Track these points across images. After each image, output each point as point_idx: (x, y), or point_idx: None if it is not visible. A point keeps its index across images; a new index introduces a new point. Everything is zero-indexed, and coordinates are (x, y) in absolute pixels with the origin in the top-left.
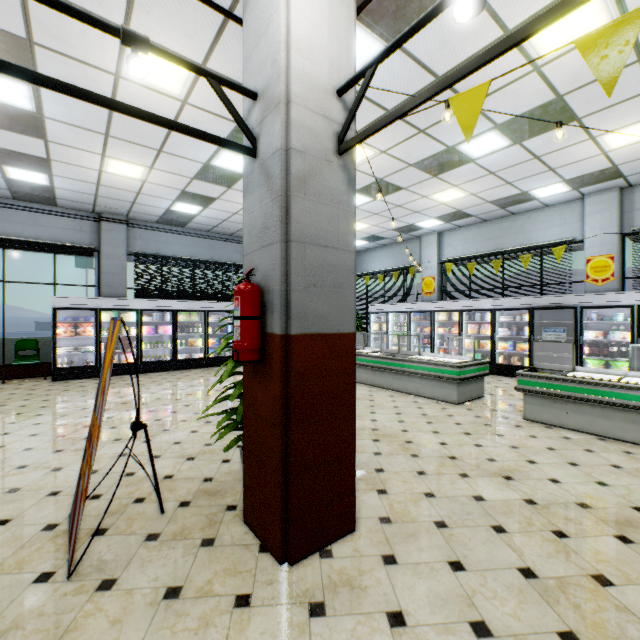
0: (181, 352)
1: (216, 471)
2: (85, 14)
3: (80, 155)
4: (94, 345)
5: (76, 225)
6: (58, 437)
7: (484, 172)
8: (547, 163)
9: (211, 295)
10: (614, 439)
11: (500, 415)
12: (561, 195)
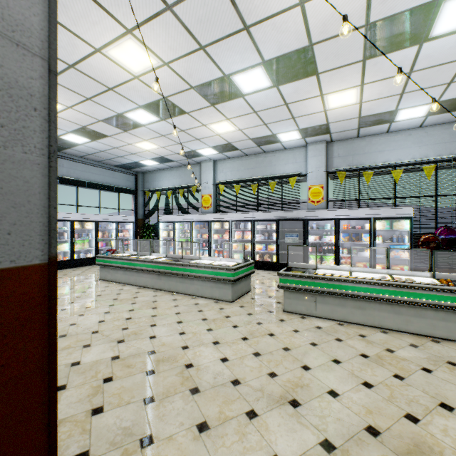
0: None
1: None
2: None
3: None
4: None
5: None
6: None
7: (250, 110)
8: (292, 111)
9: None
10: (348, 322)
11: (266, 309)
12: (295, 141)
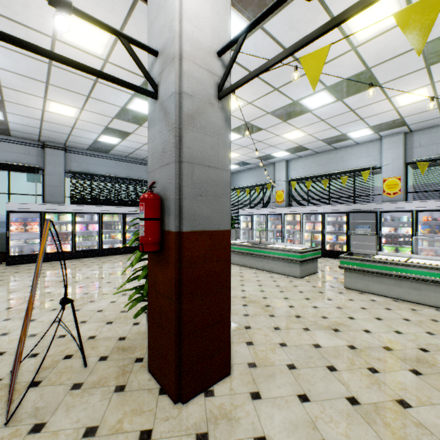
0: (105, 243)
1: (128, 332)
2: None
3: (27, 98)
4: (39, 238)
5: (25, 150)
6: (7, 308)
7: (317, 119)
8: (359, 114)
9: (128, 202)
10: (404, 300)
11: (329, 285)
12: (367, 136)
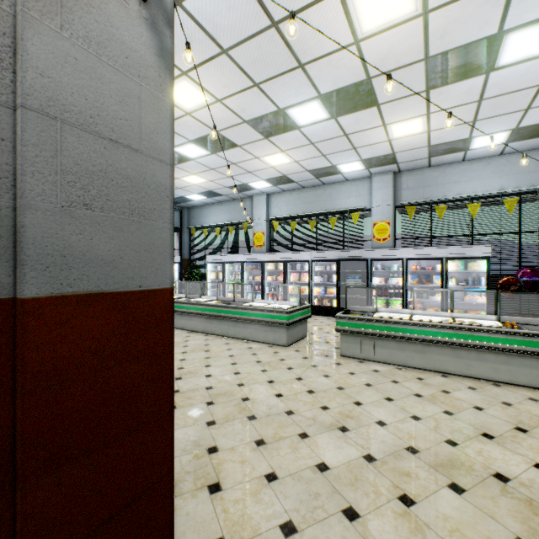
0: None
1: None
2: None
3: None
4: None
5: None
6: None
7: (306, 141)
8: (352, 142)
9: None
10: (407, 367)
11: (323, 354)
12: (358, 172)
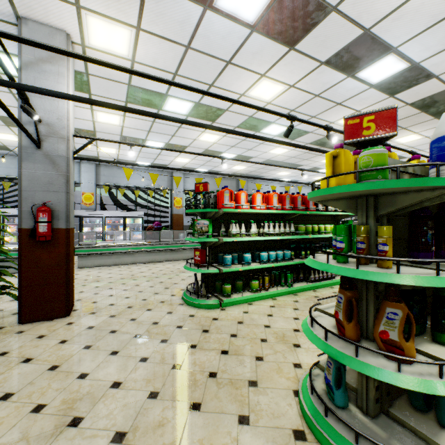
0: None
1: None
2: None
3: None
4: None
5: None
6: None
7: None
8: (75, 146)
9: None
10: (113, 265)
11: None
12: None
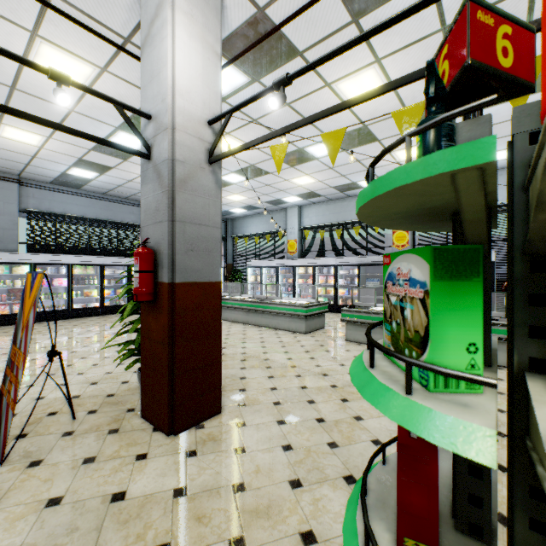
0: (76, 302)
1: (117, 389)
2: (22, 58)
3: None
4: None
5: None
6: None
7: (326, 167)
8: (365, 165)
9: (106, 251)
10: None
11: (332, 339)
12: None
